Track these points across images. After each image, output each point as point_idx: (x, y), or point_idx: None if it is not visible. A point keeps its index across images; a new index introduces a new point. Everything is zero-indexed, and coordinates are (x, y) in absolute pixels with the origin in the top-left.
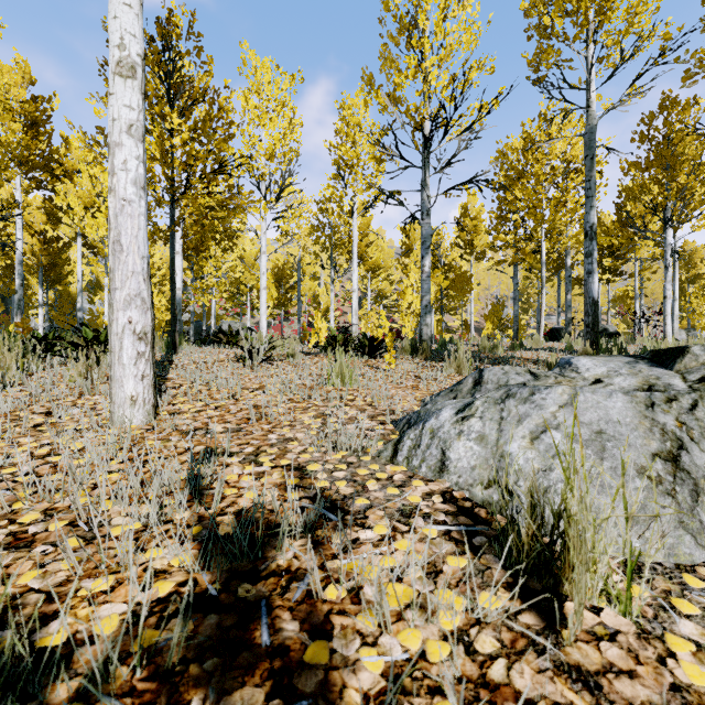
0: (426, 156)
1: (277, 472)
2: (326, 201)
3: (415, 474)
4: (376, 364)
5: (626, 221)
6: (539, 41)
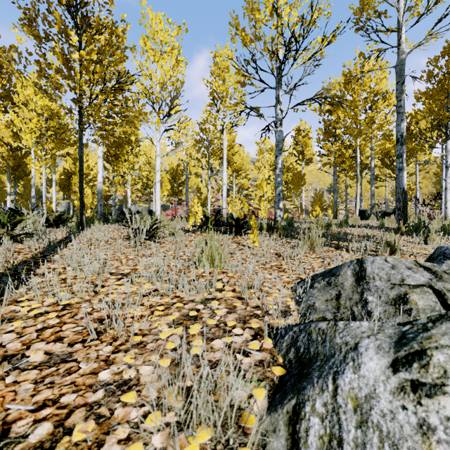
0: (280, 77)
1: None
2: (205, 123)
3: None
4: (241, 240)
5: (410, 137)
6: None
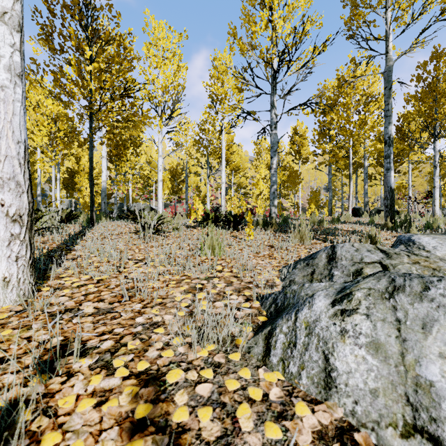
0: (275, 85)
1: (127, 388)
2: (204, 123)
3: (295, 386)
4: (238, 235)
5: (403, 137)
6: (351, 8)
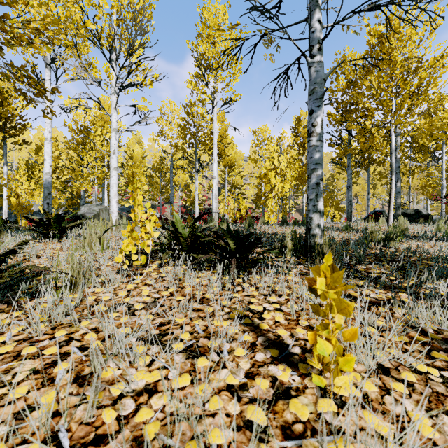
0: None
1: None
2: (192, 105)
3: None
4: (254, 301)
5: None
6: None
